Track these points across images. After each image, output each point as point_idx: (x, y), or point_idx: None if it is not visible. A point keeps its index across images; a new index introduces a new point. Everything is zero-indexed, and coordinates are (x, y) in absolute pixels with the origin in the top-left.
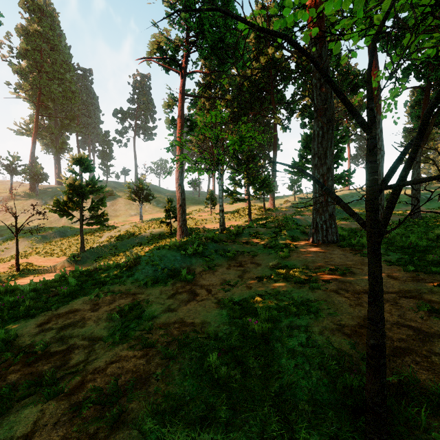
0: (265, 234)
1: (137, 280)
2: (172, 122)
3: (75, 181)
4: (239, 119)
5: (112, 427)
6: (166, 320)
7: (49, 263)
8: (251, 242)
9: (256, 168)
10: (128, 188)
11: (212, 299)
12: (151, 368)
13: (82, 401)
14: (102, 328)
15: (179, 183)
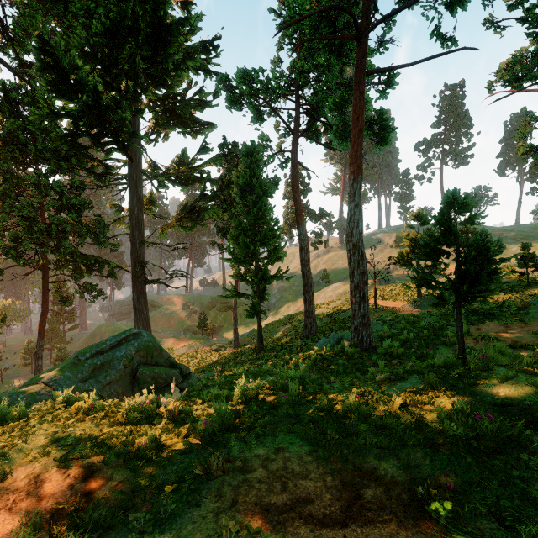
0: None
1: (534, 318)
2: (529, 151)
3: (416, 235)
4: None
5: None
6: None
7: (390, 305)
8: None
9: None
10: None
11: None
12: None
13: None
14: (530, 337)
15: None
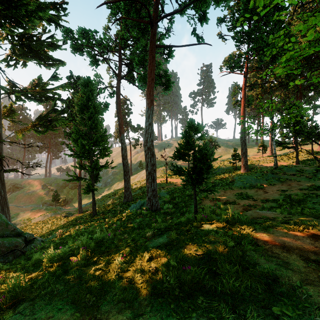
0: (308, 170)
1: (236, 186)
2: (236, 103)
3: None
4: (287, 85)
5: (254, 208)
6: (257, 197)
7: (174, 181)
8: (297, 174)
9: (302, 126)
10: (204, 142)
11: (275, 194)
12: (258, 203)
13: (243, 205)
14: (233, 197)
15: (243, 139)
